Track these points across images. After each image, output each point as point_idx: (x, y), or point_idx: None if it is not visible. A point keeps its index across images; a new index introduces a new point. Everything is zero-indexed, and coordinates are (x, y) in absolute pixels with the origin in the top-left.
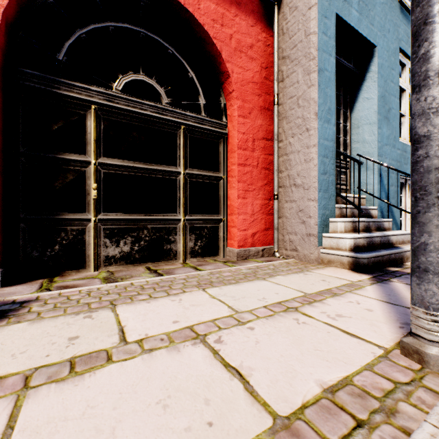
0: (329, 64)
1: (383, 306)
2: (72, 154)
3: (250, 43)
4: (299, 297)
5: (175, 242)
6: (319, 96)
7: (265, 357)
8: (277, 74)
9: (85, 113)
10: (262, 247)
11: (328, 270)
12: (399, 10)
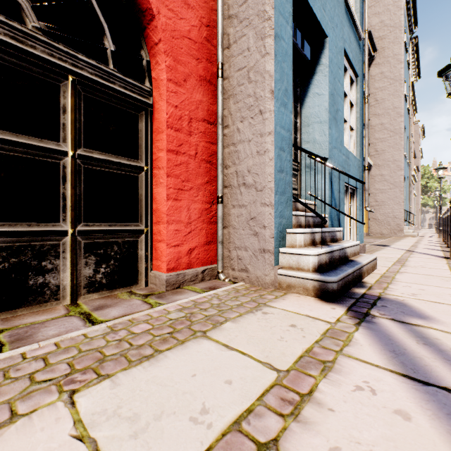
0: (286, 33)
1: (413, 395)
2: None
3: None
4: (271, 388)
5: (56, 270)
6: (276, 69)
7: None
8: (222, 37)
9: None
10: (202, 267)
11: (291, 301)
12: (344, 9)
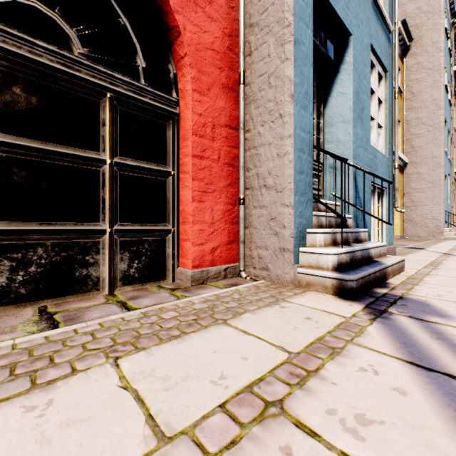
0: (306, 37)
1: (414, 377)
2: None
3: None
4: (281, 365)
5: (97, 264)
6: (296, 74)
7: None
8: (243, 45)
9: None
10: (224, 265)
11: (309, 297)
12: (371, 4)
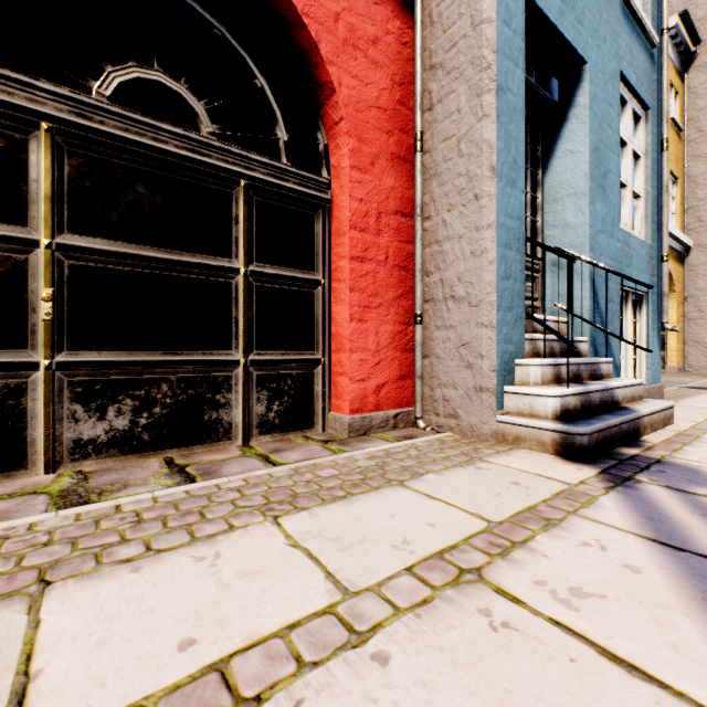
0: (514, 80)
1: (655, 556)
2: None
3: (373, 35)
4: (479, 534)
5: (229, 406)
6: (499, 136)
7: None
8: (421, 96)
9: (25, 137)
10: (394, 410)
11: (518, 457)
12: (619, 8)
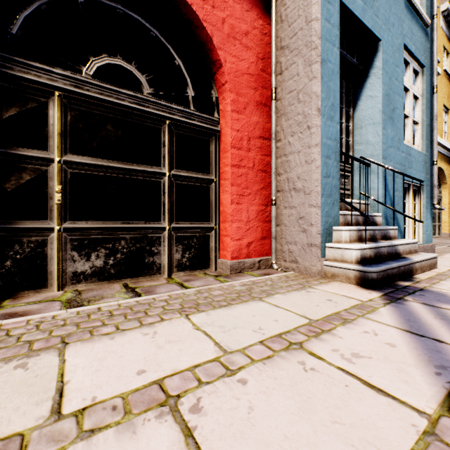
0: (332, 54)
1: (406, 339)
2: (29, 150)
3: (245, 30)
4: (303, 325)
5: (159, 254)
6: (322, 90)
7: (262, 440)
8: (275, 66)
9: (46, 100)
10: (258, 258)
11: (333, 286)
12: (403, 4)
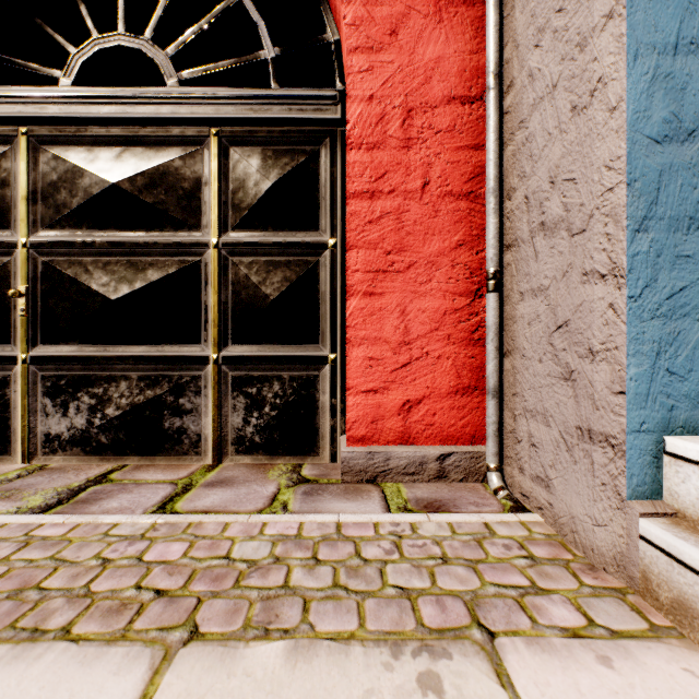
0: None
1: None
2: None
3: None
4: None
5: (197, 412)
6: None
7: None
8: None
9: (10, 147)
10: (440, 447)
11: (632, 693)
12: None
